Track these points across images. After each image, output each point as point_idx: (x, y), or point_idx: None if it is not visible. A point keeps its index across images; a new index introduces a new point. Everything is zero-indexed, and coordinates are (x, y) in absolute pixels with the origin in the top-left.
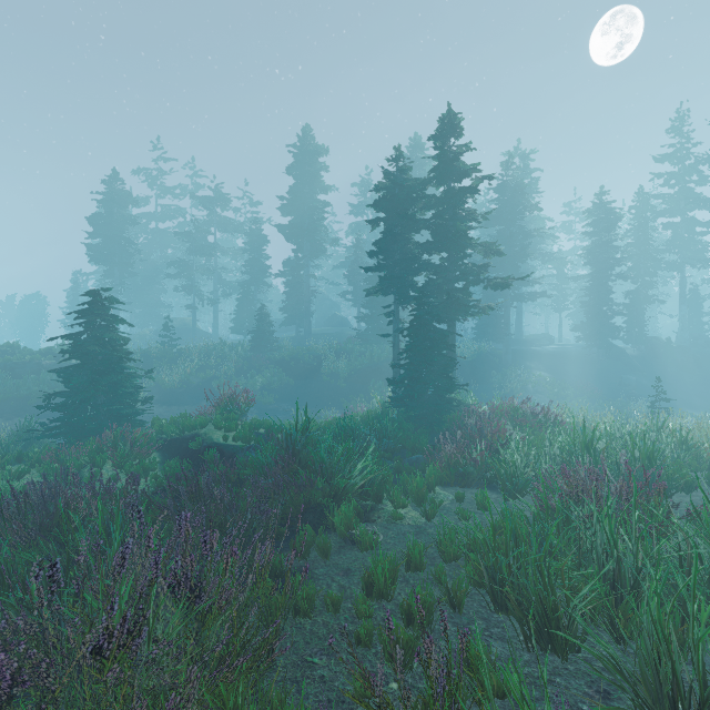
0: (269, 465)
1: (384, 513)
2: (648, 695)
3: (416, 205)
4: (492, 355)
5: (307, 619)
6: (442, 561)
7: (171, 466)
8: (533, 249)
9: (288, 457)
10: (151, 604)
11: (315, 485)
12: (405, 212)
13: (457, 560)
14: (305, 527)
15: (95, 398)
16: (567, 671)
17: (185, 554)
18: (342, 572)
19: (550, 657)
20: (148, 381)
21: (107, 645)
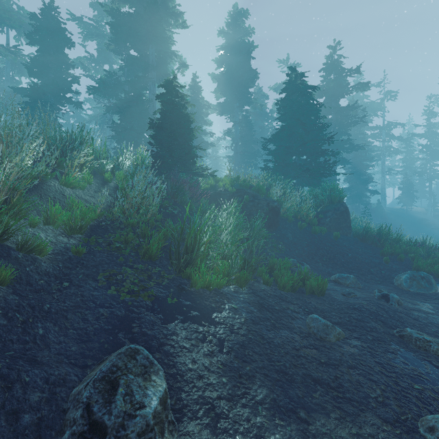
0: None
1: None
2: None
3: None
4: None
5: None
6: None
7: None
8: None
9: None
10: None
11: None
12: None
13: None
14: None
15: None
16: None
17: None
18: None
19: None
20: None
21: None
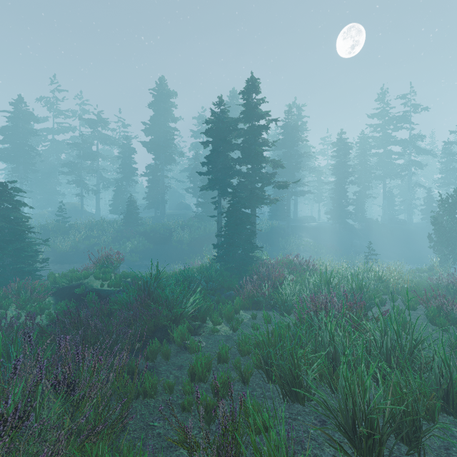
0: (131, 302)
1: (207, 328)
2: (342, 419)
3: (232, 134)
4: (279, 228)
5: (152, 399)
6: (240, 356)
7: (62, 306)
8: (303, 164)
9: (145, 296)
10: (37, 398)
11: (162, 313)
12: (224, 138)
13: (249, 354)
14: (154, 341)
15: (3, 260)
16: (304, 412)
17: (65, 363)
18: (177, 368)
19: (296, 405)
20: (46, 247)
21: (2, 427)
